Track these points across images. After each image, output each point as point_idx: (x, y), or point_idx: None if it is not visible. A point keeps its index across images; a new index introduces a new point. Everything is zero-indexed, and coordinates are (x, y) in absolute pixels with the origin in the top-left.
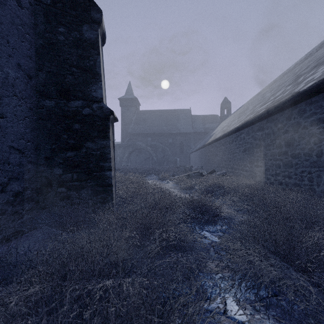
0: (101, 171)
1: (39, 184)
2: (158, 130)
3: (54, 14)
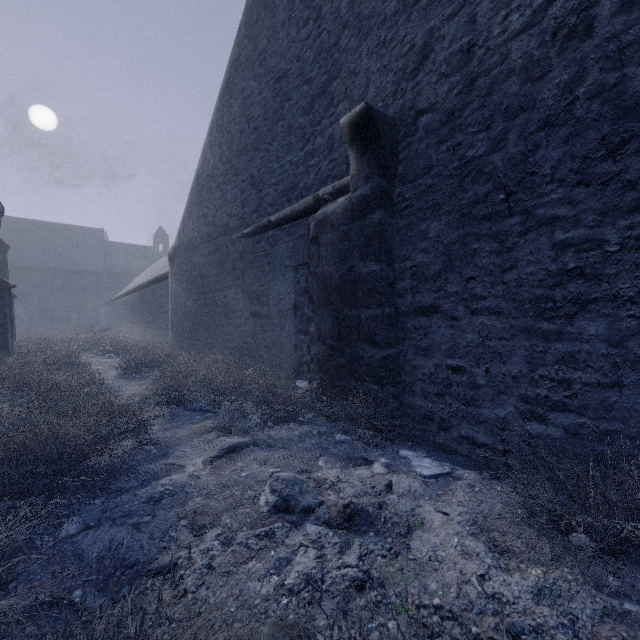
0: None
1: None
2: (28, 261)
3: None
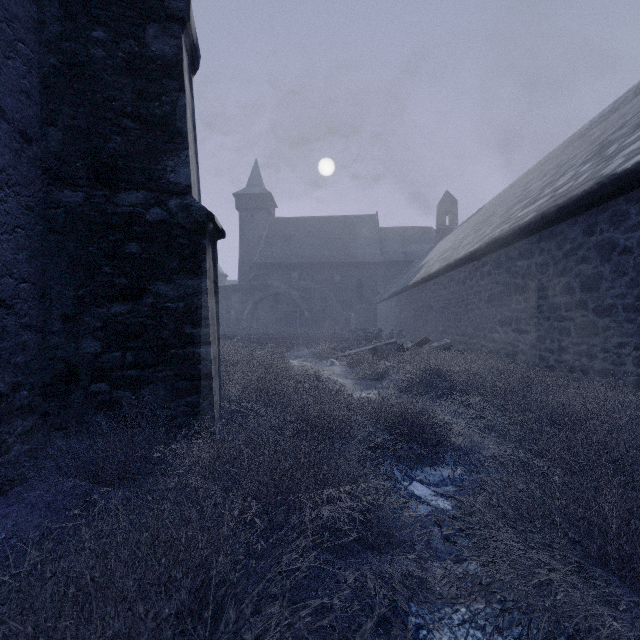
0: (187, 347)
1: (48, 374)
2: (312, 258)
3: (82, 1)
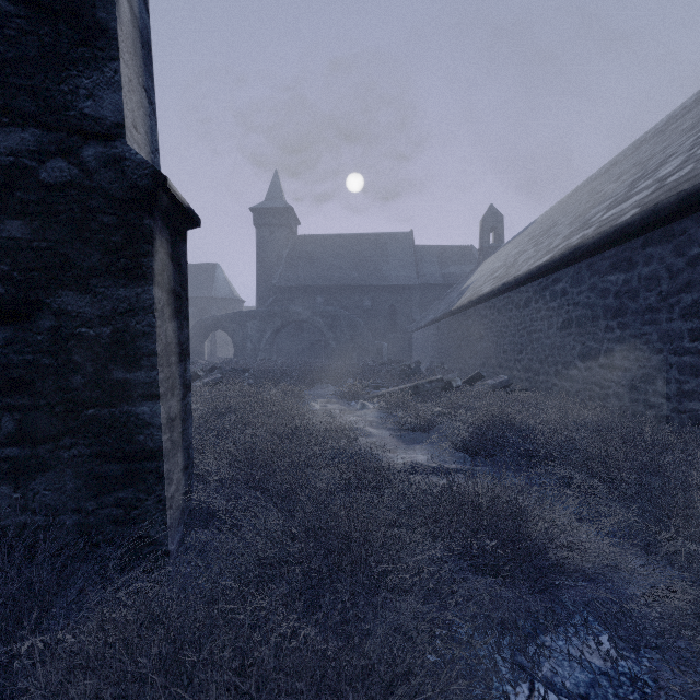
0: (117, 403)
1: None
2: (339, 280)
3: None
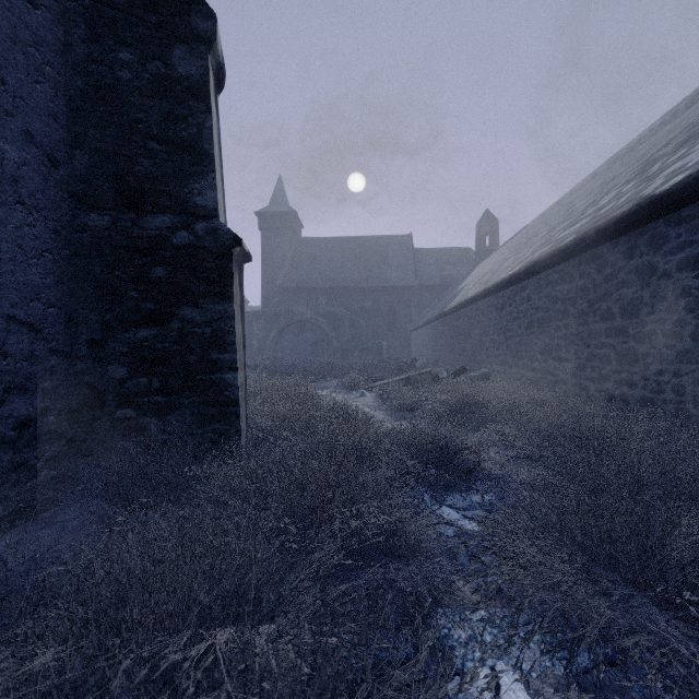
0: (214, 372)
1: (75, 400)
2: (341, 282)
3: (109, 22)
